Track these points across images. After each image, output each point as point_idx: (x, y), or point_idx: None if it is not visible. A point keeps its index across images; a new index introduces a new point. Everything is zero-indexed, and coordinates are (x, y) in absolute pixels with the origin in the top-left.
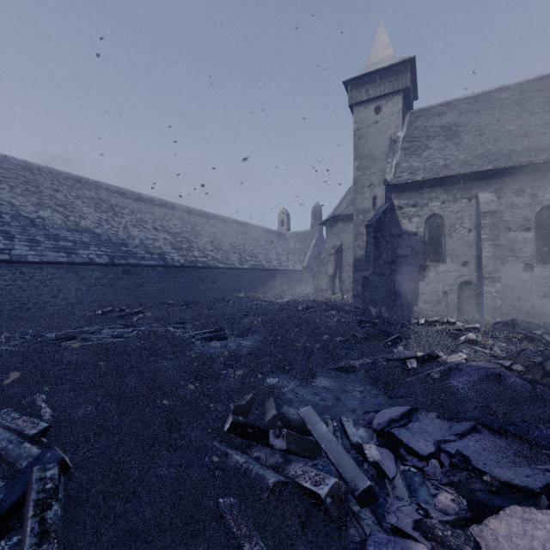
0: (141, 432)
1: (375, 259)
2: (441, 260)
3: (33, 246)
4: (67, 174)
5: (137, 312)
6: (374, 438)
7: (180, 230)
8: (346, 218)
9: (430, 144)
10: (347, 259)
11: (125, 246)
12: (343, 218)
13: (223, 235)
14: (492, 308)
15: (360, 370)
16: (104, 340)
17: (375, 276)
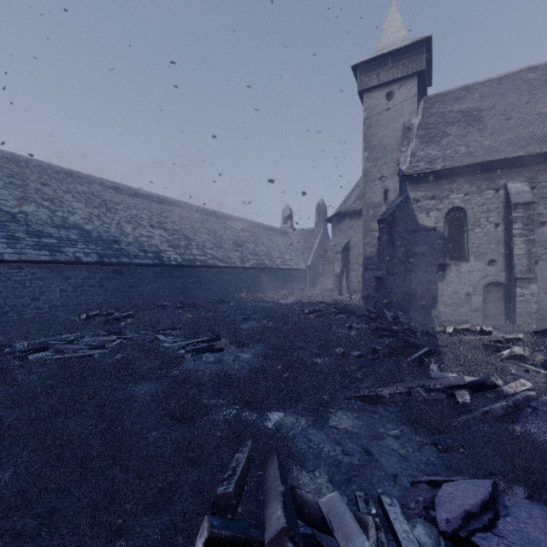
0: (57, 546)
1: (388, 257)
2: (463, 259)
3: (11, 243)
4: (58, 167)
5: (126, 316)
6: (441, 546)
7: (178, 227)
8: (354, 214)
9: (449, 131)
10: (355, 257)
11: (117, 243)
12: (350, 214)
13: (224, 233)
14: (527, 313)
15: (390, 402)
16: (79, 352)
17: (388, 276)
